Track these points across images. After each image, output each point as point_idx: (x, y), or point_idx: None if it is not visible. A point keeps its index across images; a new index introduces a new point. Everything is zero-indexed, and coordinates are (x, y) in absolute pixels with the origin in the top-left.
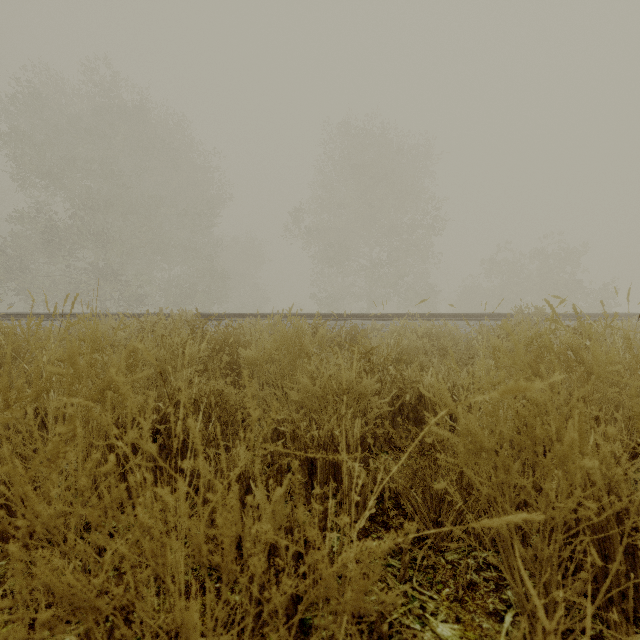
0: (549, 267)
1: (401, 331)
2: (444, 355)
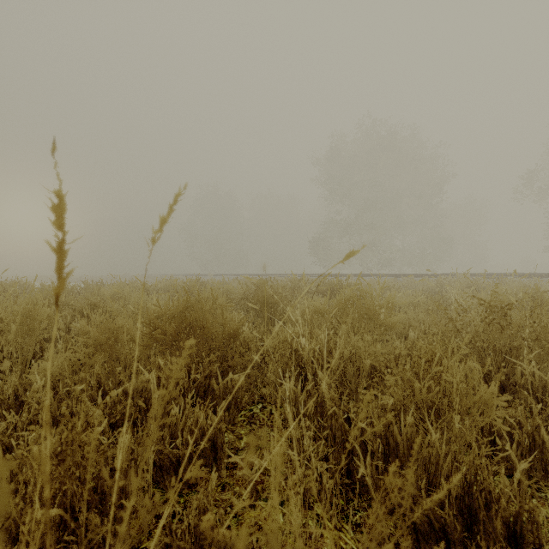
0: None
1: None
2: None
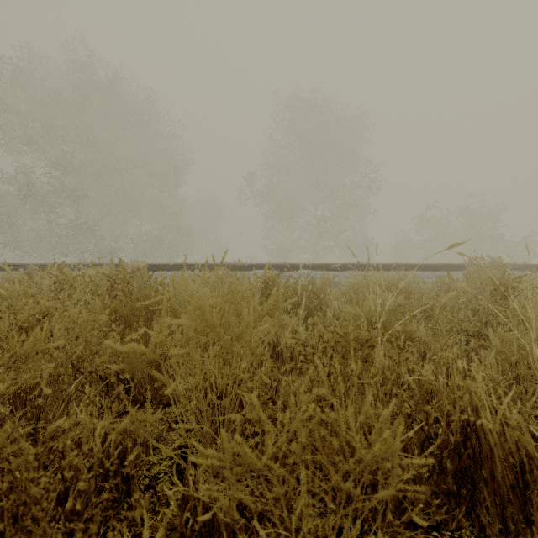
0: (473, 223)
1: (362, 284)
2: (427, 317)
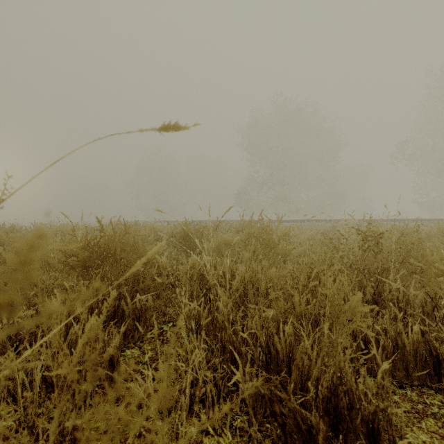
0: None
1: None
2: None
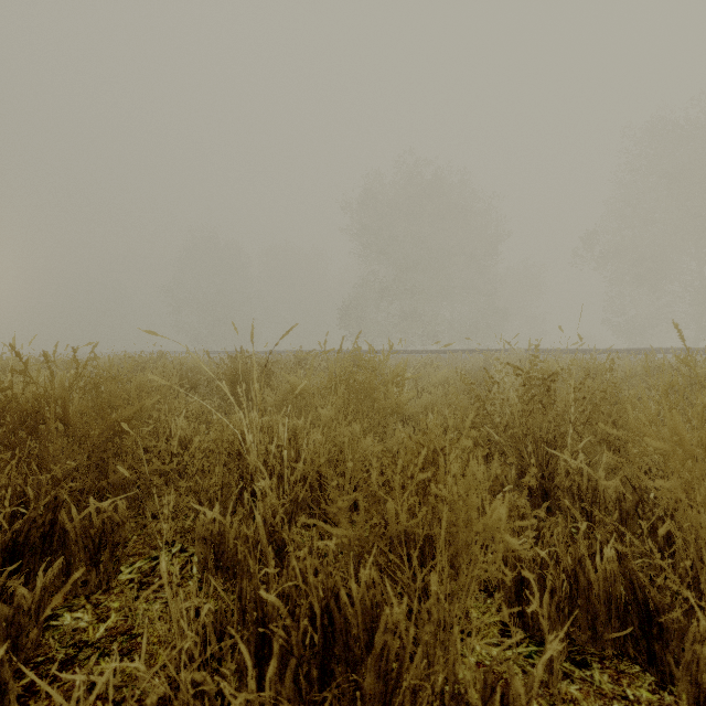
0: None
1: None
2: None
